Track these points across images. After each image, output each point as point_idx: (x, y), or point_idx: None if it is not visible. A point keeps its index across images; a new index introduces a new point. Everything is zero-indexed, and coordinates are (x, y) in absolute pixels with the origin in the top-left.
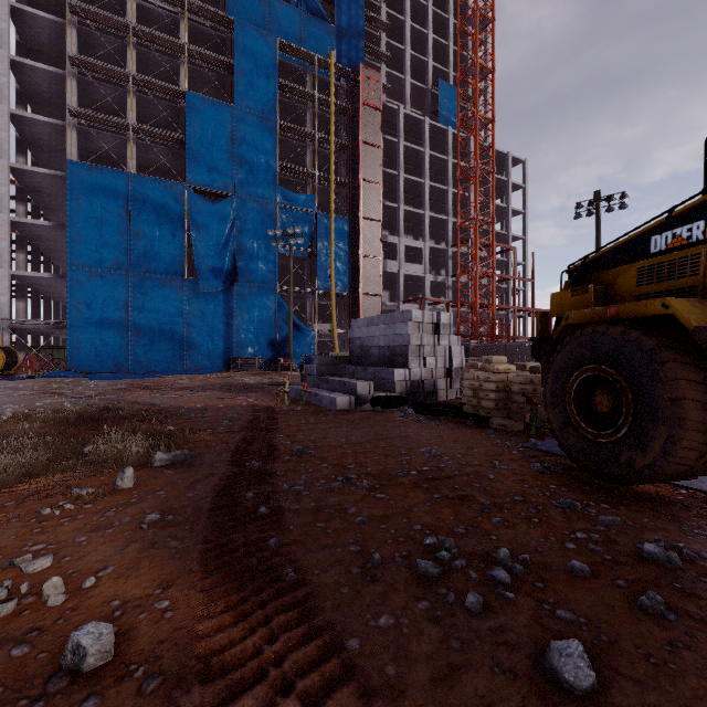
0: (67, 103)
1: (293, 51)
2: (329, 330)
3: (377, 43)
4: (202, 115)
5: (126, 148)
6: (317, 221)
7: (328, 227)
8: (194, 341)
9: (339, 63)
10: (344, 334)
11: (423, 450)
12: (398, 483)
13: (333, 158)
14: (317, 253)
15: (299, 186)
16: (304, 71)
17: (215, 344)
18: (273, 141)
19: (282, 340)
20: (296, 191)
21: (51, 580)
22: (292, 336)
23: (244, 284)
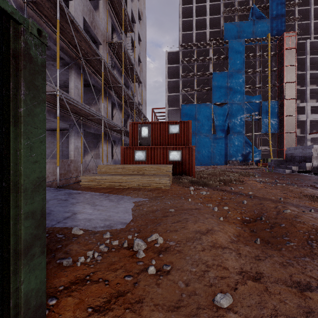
0: (180, 88)
1: (250, 40)
2: (267, 149)
3: (292, 12)
4: (217, 78)
5: (193, 95)
6: (262, 105)
7: (267, 106)
8: (215, 154)
9: (271, 33)
10: (274, 150)
11: (315, 178)
12: (308, 180)
13: (269, 77)
14: (262, 118)
15: (253, 92)
16: (255, 45)
17: (221, 155)
18: (242, 79)
19: (246, 153)
20: (251, 94)
21: (266, 179)
22: (253, 152)
23: (231, 134)
